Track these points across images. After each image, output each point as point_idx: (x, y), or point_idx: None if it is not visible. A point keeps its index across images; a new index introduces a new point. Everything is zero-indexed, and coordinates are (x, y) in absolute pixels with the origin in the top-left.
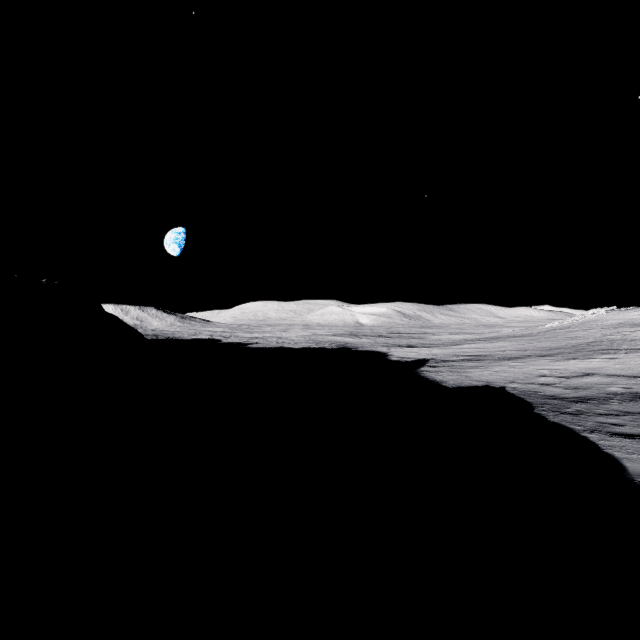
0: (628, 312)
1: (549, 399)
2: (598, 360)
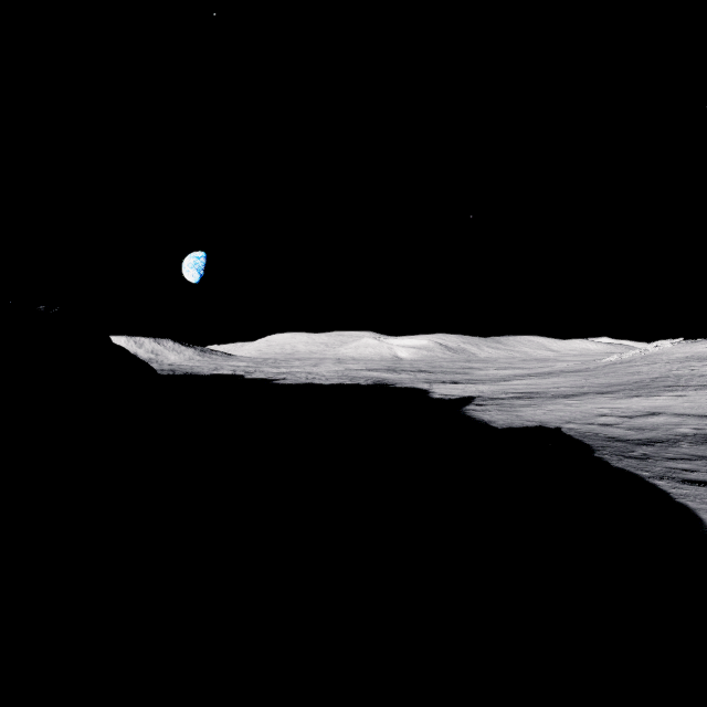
0: (696, 344)
1: (611, 441)
2: (664, 398)
